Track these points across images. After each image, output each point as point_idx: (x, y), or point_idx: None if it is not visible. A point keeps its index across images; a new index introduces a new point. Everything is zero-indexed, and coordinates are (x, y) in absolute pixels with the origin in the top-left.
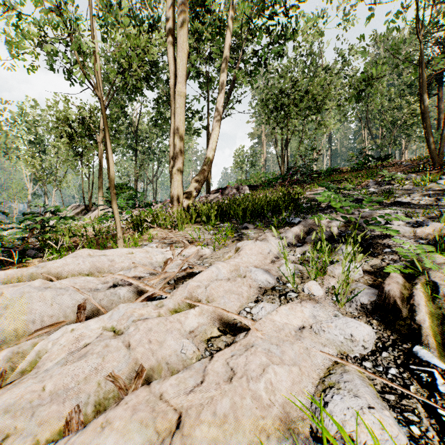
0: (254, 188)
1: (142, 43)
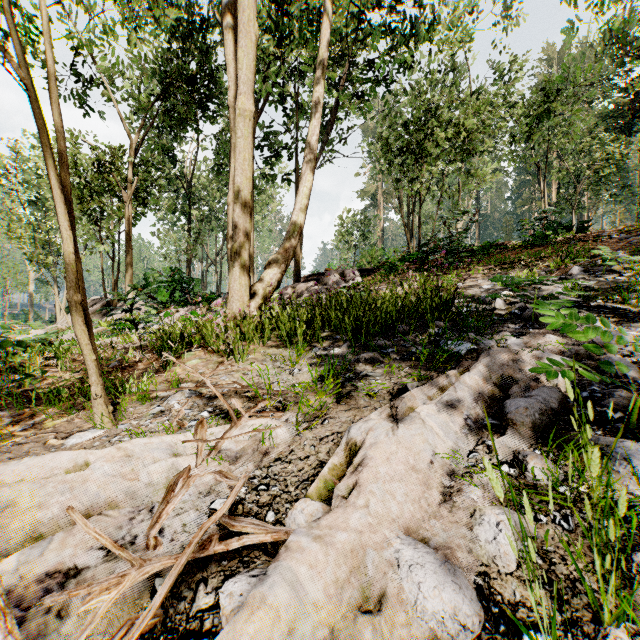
0: (367, 273)
1: None
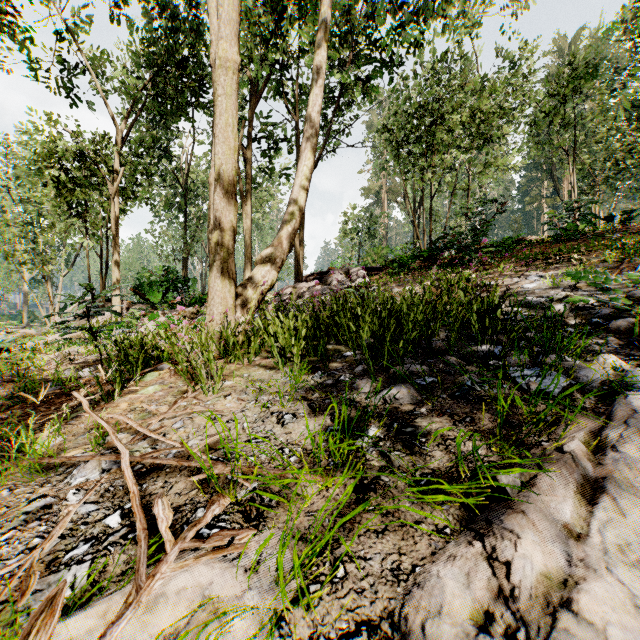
0: (374, 271)
1: None
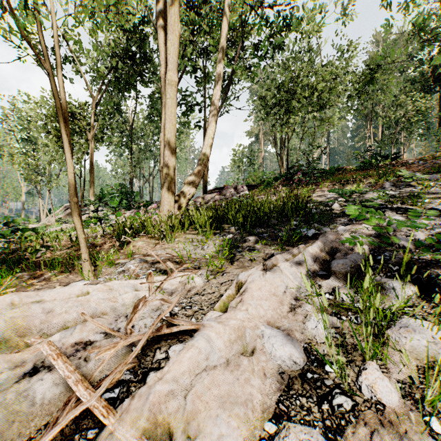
0: (252, 187)
1: (111, 1)
